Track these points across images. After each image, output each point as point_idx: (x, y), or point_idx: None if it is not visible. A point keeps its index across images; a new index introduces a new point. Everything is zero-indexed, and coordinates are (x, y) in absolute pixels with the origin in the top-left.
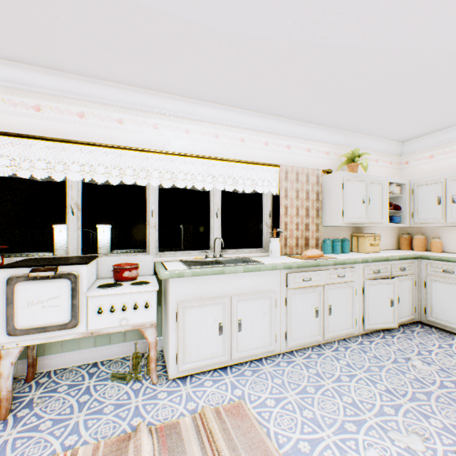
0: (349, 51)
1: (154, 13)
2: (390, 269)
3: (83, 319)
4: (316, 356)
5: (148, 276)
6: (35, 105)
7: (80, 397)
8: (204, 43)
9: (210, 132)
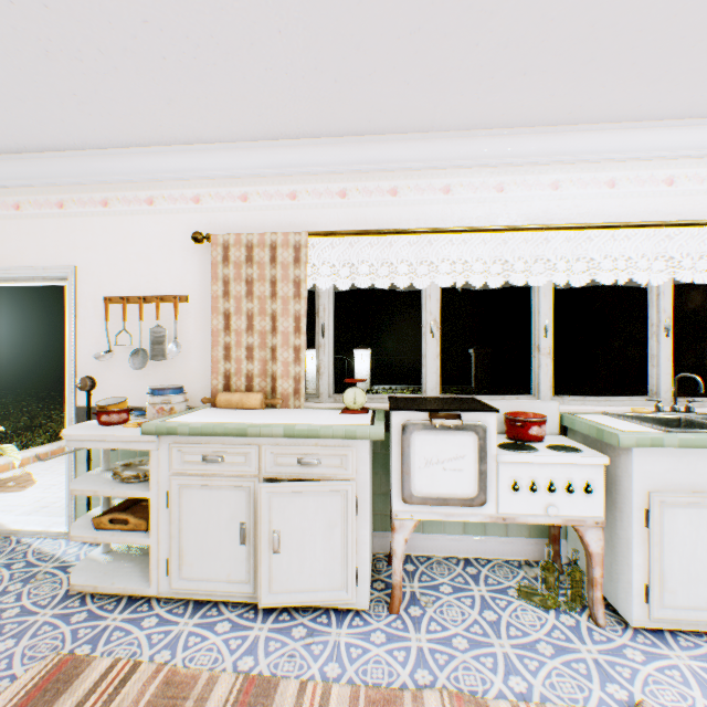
0: None
1: None
2: None
3: (491, 495)
4: None
5: (551, 435)
6: (391, 189)
7: (482, 612)
8: None
9: (656, 176)
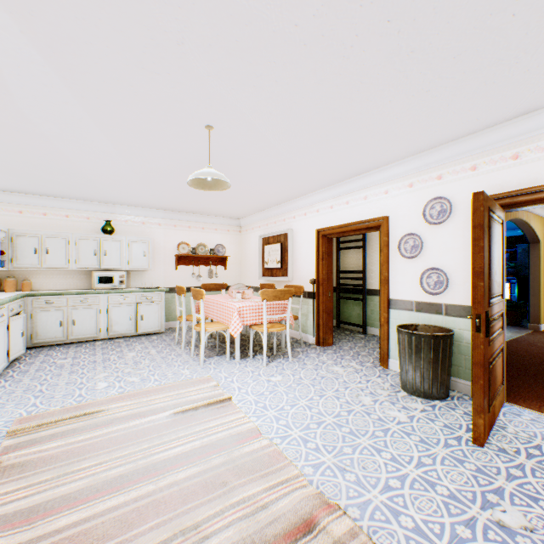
0: (59, 152)
1: None
2: (18, 307)
3: None
4: (5, 388)
5: None
6: None
7: None
8: None
9: None
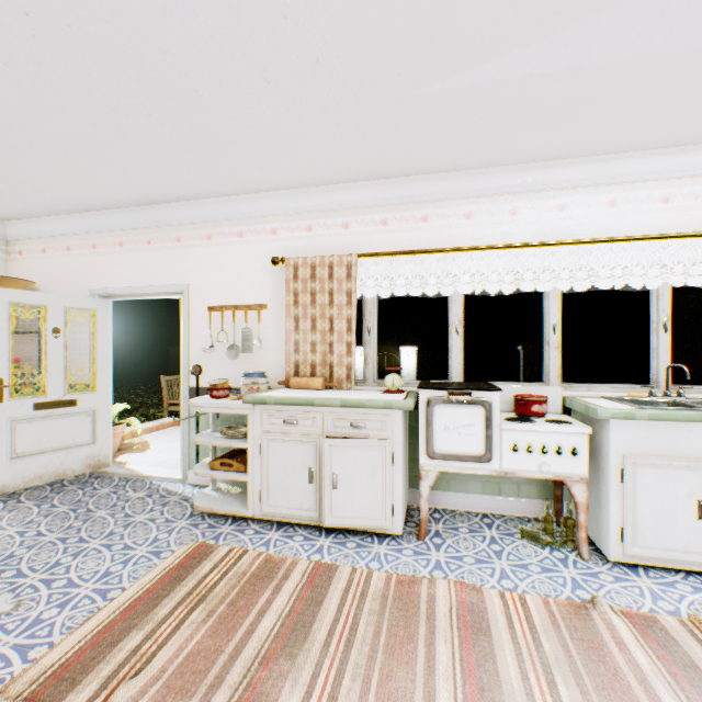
0: None
1: (615, 66)
2: None
3: (495, 455)
4: None
5: (554, 414)
6: (422, 217)
7: (490, 545)
8: (687, 70)
9: (653, 195)
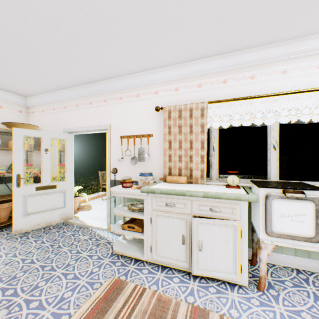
0: None
1: None
2: None
3: None
4: None
5: None
6: (250, 75)
7: (316, 301)
8: None
9: None
